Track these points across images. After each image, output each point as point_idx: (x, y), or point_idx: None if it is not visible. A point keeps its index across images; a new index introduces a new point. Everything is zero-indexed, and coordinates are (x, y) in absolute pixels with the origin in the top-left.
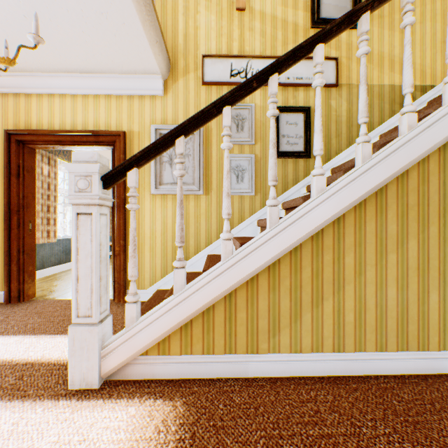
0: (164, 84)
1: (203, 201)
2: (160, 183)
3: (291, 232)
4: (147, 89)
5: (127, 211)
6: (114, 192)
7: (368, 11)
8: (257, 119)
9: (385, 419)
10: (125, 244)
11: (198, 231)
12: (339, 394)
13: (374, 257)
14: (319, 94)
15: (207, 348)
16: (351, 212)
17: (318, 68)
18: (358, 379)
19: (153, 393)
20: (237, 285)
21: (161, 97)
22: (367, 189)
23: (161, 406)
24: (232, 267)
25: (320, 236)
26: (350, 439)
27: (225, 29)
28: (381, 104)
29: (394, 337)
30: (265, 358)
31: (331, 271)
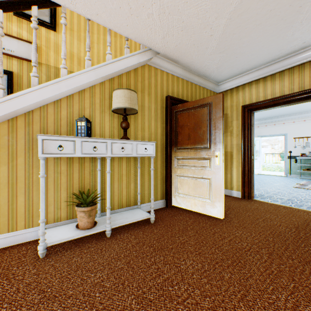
0: None
1: None
2: None
3: None
4: None
5: None
6: None
7: None
8: None
9: None
10: None
11: None
12: None
13: None
14: None
15: None
16: None
17: None
18: None
19: None
20: None
21: None
22: None
23: None
24: None
25: None
26: None
27: None
28: None
29: None
30: None
31: None
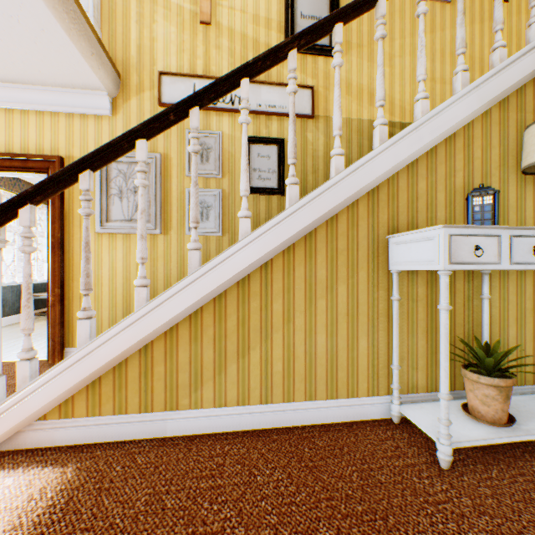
0: (113, 102)
1: (161, 241)
2: (108, 220)
3: (212, 277)
4: (90, 108)
5: (66, 253)
6: (49, 230)
7: (296, 48)
8: (225, 149)
9: (286, 466)
10: (62, 293)
11: (155, 276)
12: (255, 446)
13: (303, 304)
14: (245, 132)
15: (119, 408)
16: (279, 256)
17: (242, 104)
18: (283, 431)
19: (45, 461)
20: (154, 337)
21: (109, 118)
22: (292, 233)
23: (47, 473)
24: (145, 316)
25: (247, 282)
26: (239, 488)
27: (188, 44)
28: (360, 140)
29: (324, 385)
30: (186, 415)
31: (259, 318)
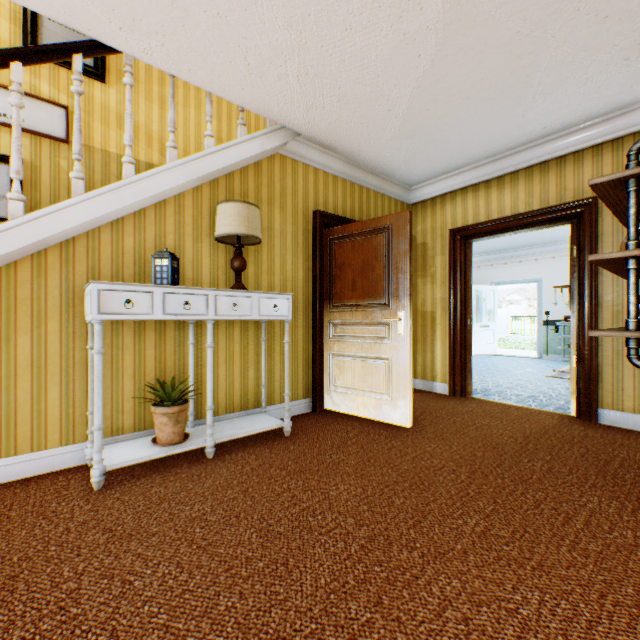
0: None
1: None
2: None
3: None
4: None
5: None
6: None
7: None
8: None
9: None
10: None
11: None
12: None
13: None
14: None
15: None
16: None
17: None
18: None
19: None
20: None
21: None
22: None
23: None
24: None
25: None
26: None
27: None
28: None
29: None
30: None
31: None
